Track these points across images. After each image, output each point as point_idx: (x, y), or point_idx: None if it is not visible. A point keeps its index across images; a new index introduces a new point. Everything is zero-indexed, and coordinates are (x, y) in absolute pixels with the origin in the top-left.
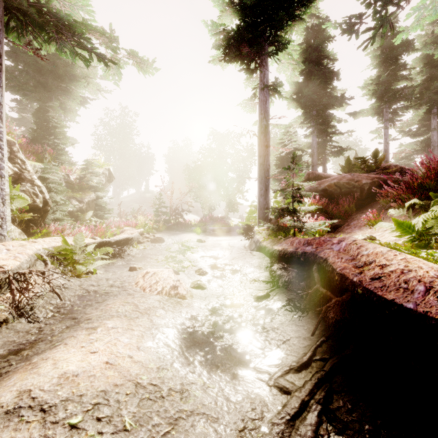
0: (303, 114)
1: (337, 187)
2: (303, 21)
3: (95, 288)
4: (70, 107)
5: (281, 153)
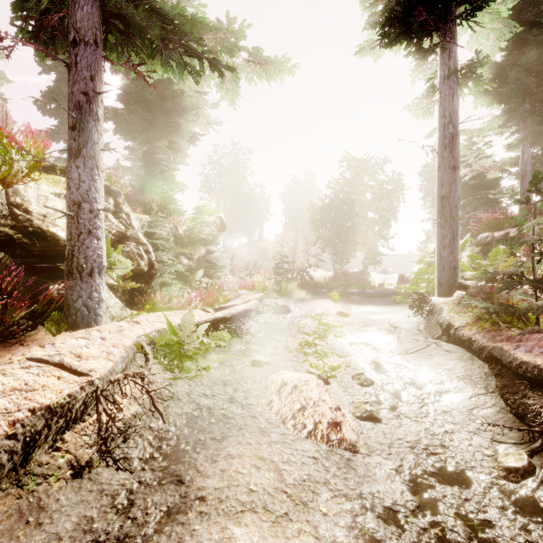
0: (503, 112)
1: None
2: None
3: (209, 401)
4: (179, 146)
5: (462, 178)
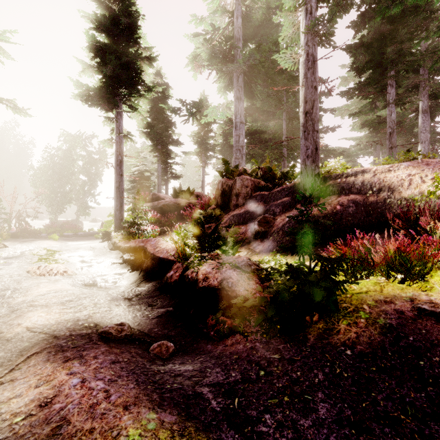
0: (151, 145)
1: (168, 206)
2: (147, 99)
3: None
4: None
5: (134, 172)
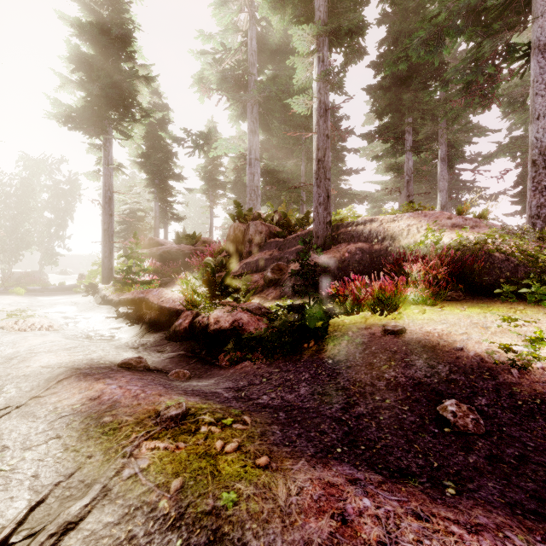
0: (147, 179)
1: (170, 254)
2: (143, 125)
3: None
4: None
5: (124, 211)
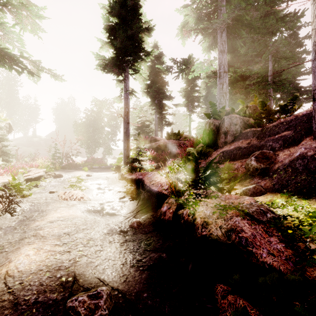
0: (150, 101)
1: (162, 146)
2: (146, 62)
3: (36, 201)
4: None
5: (138, 122)
